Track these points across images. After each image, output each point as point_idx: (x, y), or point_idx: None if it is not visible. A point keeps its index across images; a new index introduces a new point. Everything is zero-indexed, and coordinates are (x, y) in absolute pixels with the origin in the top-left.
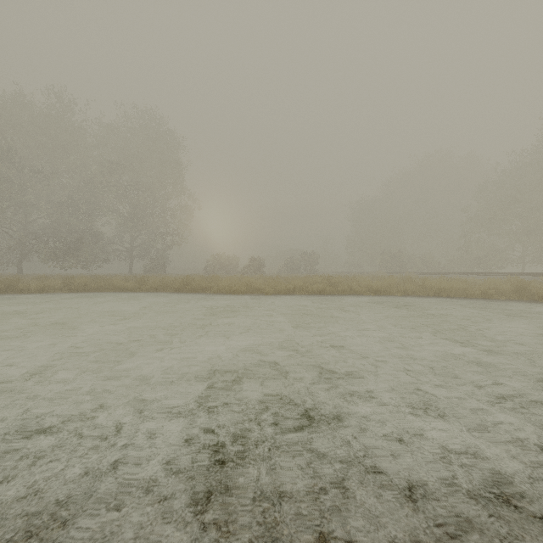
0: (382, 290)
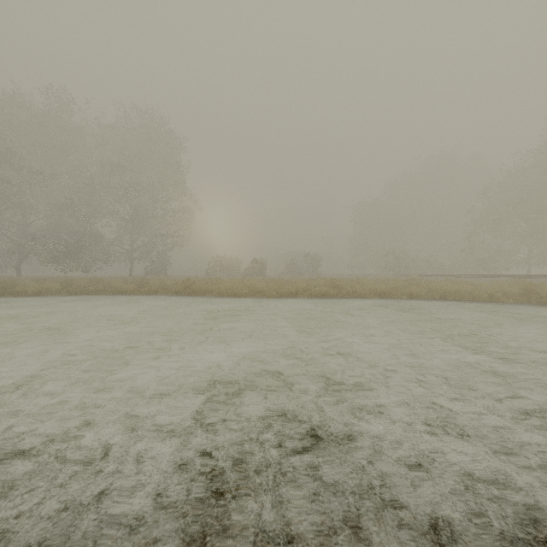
0: (386, 293)
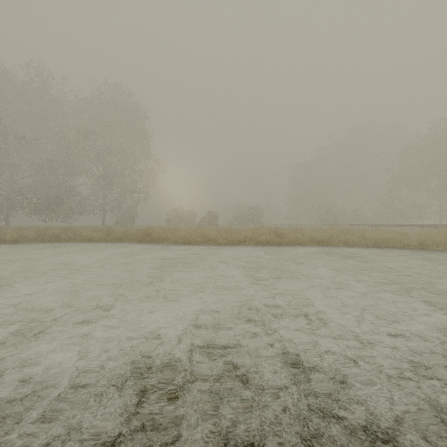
0: (325, 241)
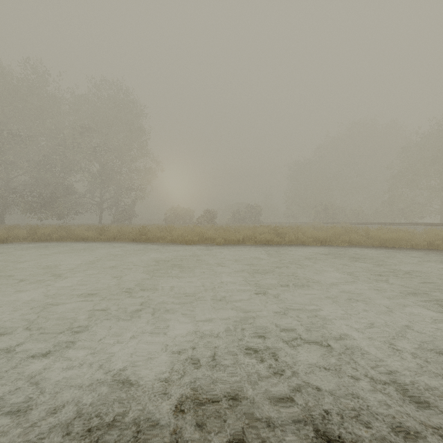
0: (327, 240)
